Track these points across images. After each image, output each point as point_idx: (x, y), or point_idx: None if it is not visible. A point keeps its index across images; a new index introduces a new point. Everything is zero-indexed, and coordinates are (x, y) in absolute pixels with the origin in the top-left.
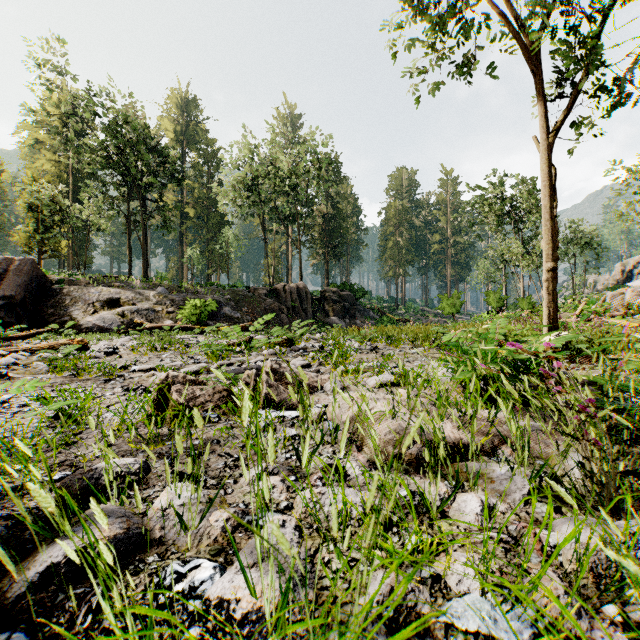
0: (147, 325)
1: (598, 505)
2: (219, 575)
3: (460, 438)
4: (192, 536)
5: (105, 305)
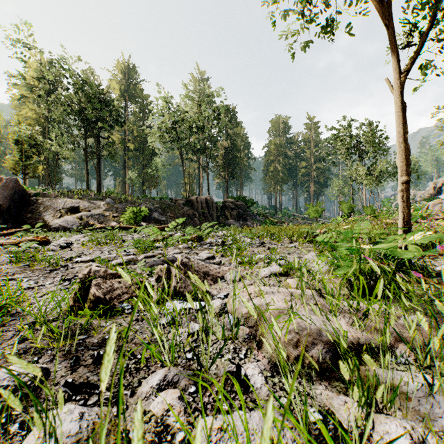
0: (97, 226)
1: None
2: None
3: (358, 338)
4: None
5: (68, 211)
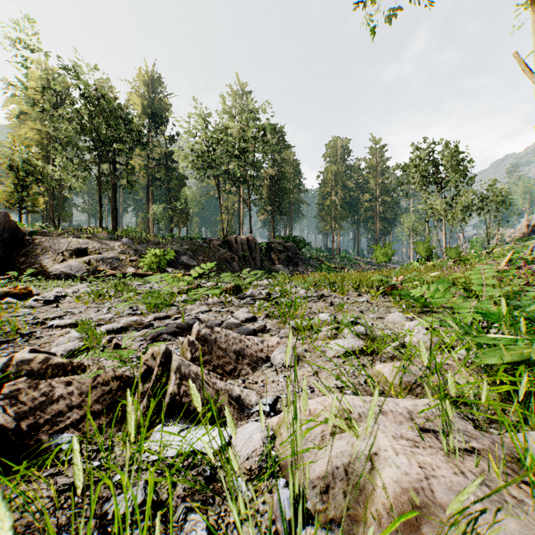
0: (108, 272)
1: None
2: None
3: None
4: None
5: (73, 254)
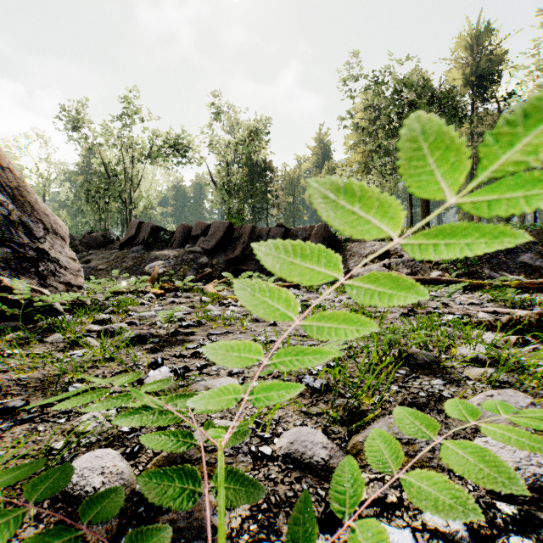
0: None
1: None
2: None
3: None
4: None
5: (375, 258)
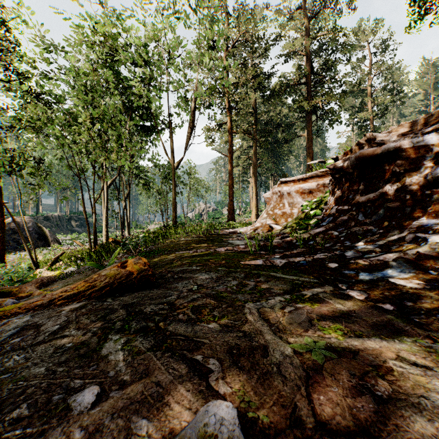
0: None
1: None
2: None
3: None
4: None
5: None
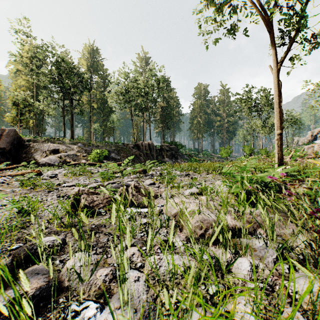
0: (72, 162)
1: (315, 265)
2: (99, 313)
3: (235, 225)
4: (86, 285)
5: (51, 152)
